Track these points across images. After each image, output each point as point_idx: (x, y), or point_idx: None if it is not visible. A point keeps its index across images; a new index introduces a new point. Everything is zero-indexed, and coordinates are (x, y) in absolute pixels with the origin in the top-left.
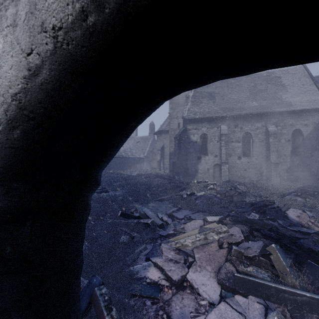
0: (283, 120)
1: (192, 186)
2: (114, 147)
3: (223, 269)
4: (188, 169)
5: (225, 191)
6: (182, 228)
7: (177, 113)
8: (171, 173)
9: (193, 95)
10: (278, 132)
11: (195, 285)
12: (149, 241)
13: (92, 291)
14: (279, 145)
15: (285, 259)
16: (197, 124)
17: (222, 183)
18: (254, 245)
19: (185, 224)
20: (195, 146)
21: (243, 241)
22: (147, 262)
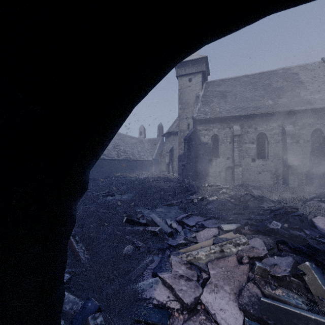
0: (302, 119)
1: (203, 190)
2: (103, 135)
3: (245, 291)
4: (198, 172)
5: (240, 196)
6: (194, 236)
7: (187, 113)
8: (180, 176)
9: (203, 95)
10: (296, 133)
11: (211, 310)
12: (156, 252)
13: (86, 319)
14: (297, 147)
15: (324, 282)
16: (208, 125)
17: (235, 187)
18: (282, 261)
19: (196, 232)
20: (205, 148)
21: (268, 256)
22: (154, 279)
